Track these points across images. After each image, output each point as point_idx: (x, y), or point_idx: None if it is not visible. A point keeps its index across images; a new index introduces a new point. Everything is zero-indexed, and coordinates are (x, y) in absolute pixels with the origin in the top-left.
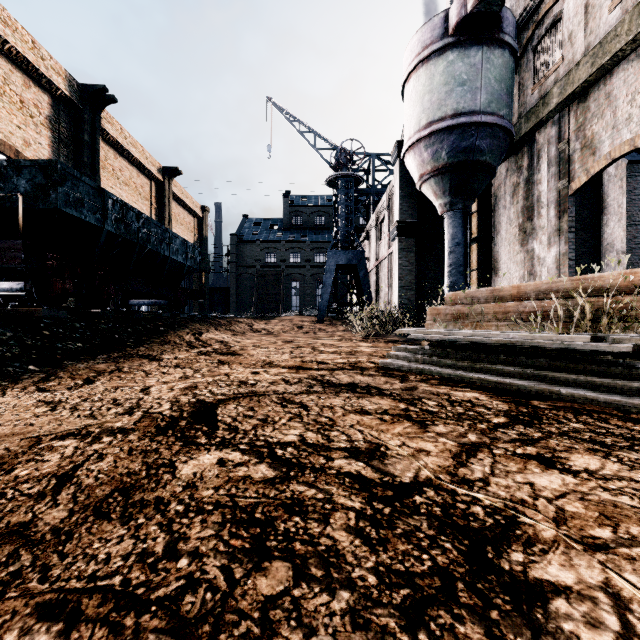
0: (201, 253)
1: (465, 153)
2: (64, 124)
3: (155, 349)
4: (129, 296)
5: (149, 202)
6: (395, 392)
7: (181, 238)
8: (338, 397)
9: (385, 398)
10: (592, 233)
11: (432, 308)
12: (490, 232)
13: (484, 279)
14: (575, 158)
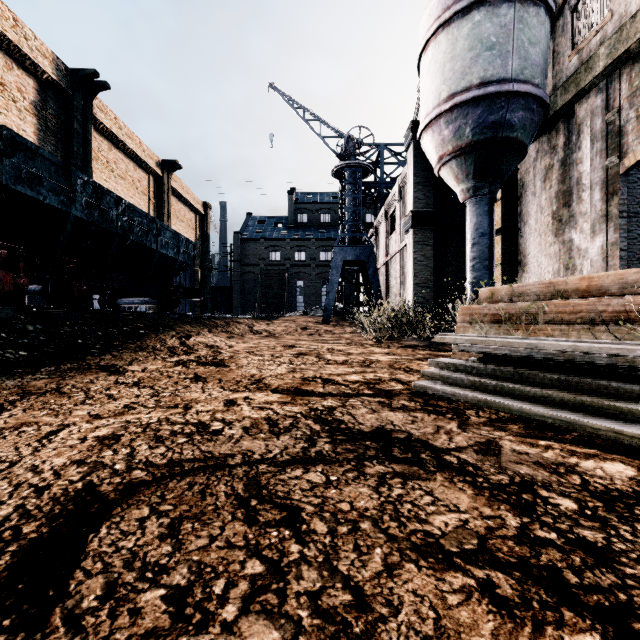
0: (203, 251)
1: (493, 129)
2: (52, 111)
3: (124, 357)
4: (117, 295)
5: (147, 197)
6: (466, 459)
7: (172, 230)
8: (363, 478)
9: (457, 482)
10: (636, 222)
11: (465, 307)
12: (516, 222)
13: (509, 275)
14: (628, 129)
